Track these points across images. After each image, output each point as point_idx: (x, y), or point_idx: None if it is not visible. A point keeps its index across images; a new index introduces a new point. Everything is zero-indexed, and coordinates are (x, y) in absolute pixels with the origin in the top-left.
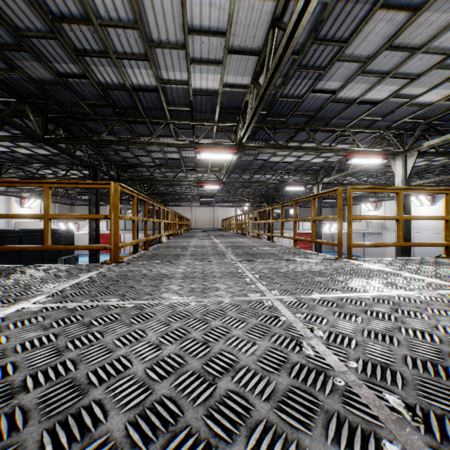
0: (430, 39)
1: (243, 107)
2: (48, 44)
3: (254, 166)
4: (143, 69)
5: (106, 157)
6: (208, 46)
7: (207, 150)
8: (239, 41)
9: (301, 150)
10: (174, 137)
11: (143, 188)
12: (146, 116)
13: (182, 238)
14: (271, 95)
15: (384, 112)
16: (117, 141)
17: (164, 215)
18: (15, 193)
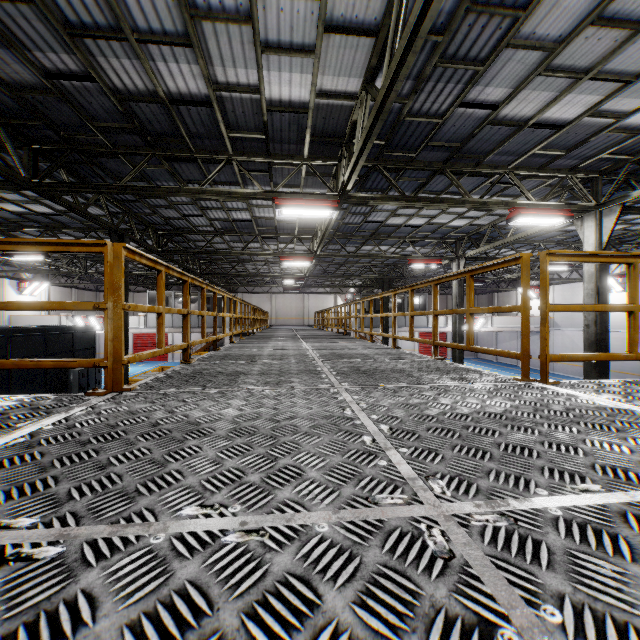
0: None
1: (348, 132)
2: (20, 14)
3: (364, 232)
4: (184, 63)
5: (139, 218)
6: (291, 19)
7: (292, 202)
8: (343, 8)
9: (439, 204)
10: (241, 185)
11: (199, 266)
12: (195, 149)
13: (253, 340)
14: (393, 113)
15: (570, 143)
16: (148, 189)
17: (223, 305)
18: (8, 272)
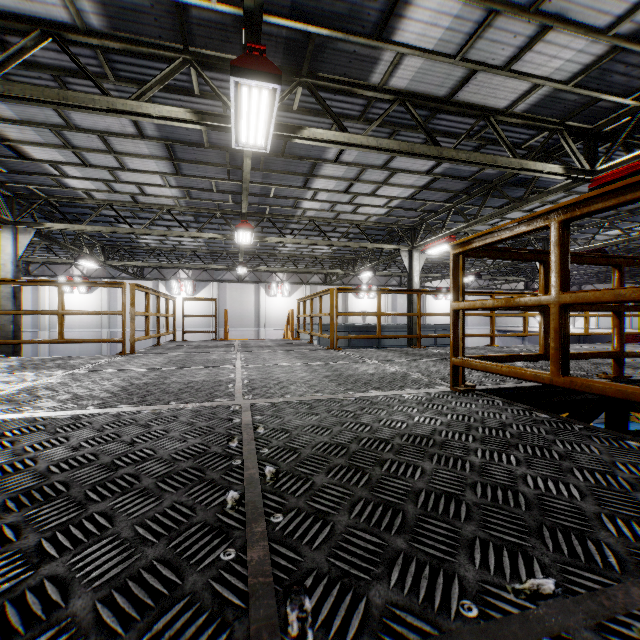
0: (127, 153)
1: None
2: None
3: None
4: None
5: None
6: None
7: None
8: None
9: None
10: None
11: None
12: None
13: None
14: None
15: (18, 168)
16: None
17: None
18: None
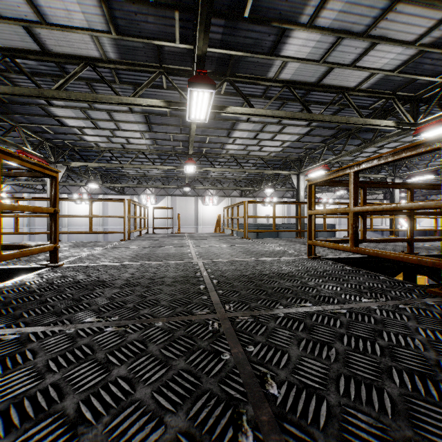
0: (122, 121)
1: None
2: None
3: None
4: None
5: None
6: (9, 1)
7: None
8: (45, 33)
9: None
10: None
11: None
12: None
13: None
14: None
15: (59, 131)
16: None
17: None
18: None
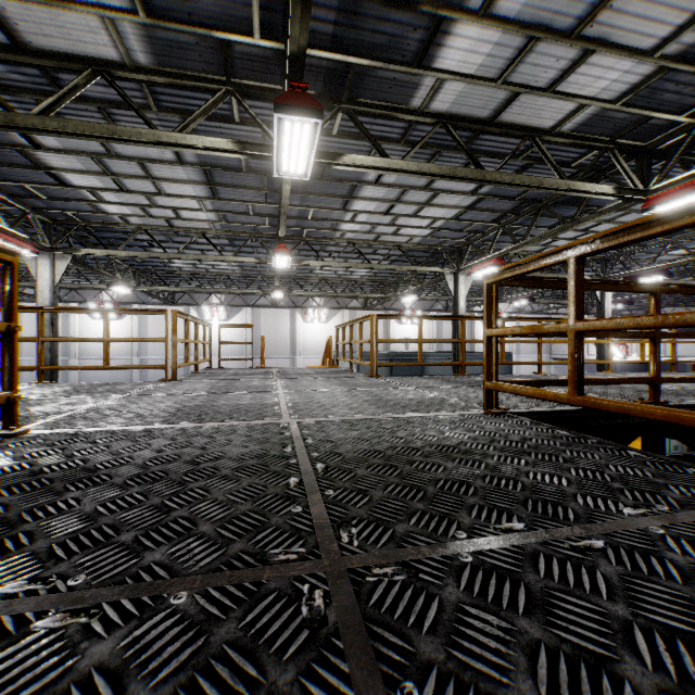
0: (165, 179)
1: None
2: None
3: None
4: None
5: None
6: None
7: None
8: (17, 11)
9: None
10: None
11: None
12: None
13: None
14: None
15: (57, 195)
16: None
17: None
18: None
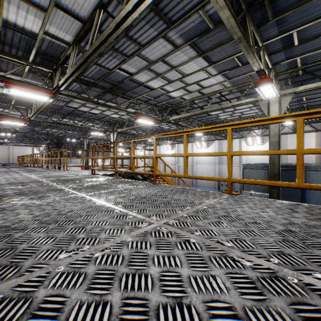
0: None
1: (31, 104)
2: None
3: (44, 124)
4: None
5: None
6: None
7: (7, 119)
8: None
9: (67, 126)
10: None
11: None
12: None
13: None
14: None
15: (102, 117)
16: None
17: None
18: None
